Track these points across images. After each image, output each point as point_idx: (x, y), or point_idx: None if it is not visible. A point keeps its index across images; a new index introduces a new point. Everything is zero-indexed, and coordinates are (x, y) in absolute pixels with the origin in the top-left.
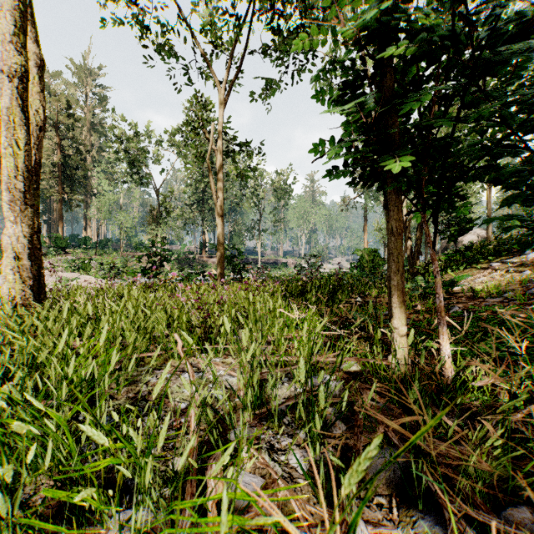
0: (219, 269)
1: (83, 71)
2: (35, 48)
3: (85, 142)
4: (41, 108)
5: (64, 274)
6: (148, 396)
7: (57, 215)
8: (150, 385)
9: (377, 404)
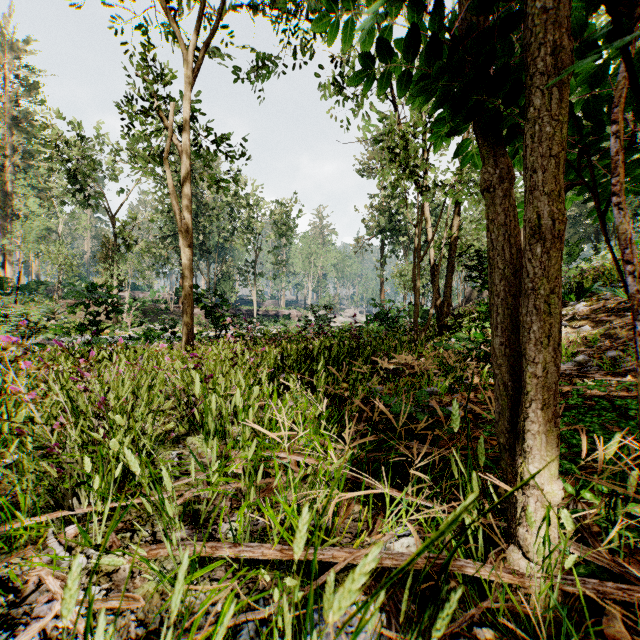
0: (186, 325)
1: None
2: None
3: (4, 143)
4: None
5: None
6: None
7: None
8: None
9: None
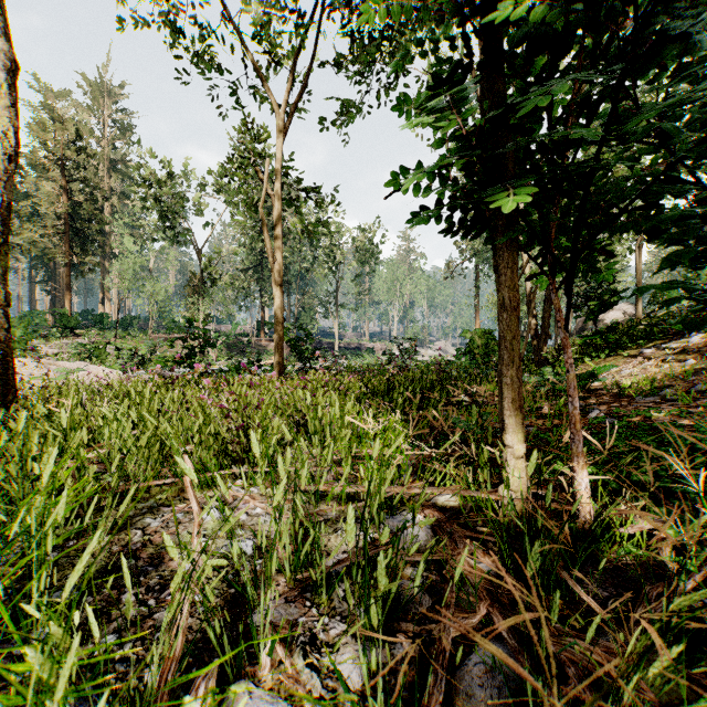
0: (277, 358)
1: (99, 90)
2: (3, 44)
3: (102, 185)
4: (12, 130)
5: (66, 364)
6: (140, 551)
7: (63, 284)
8: (149, 531)
9: (480, 563)
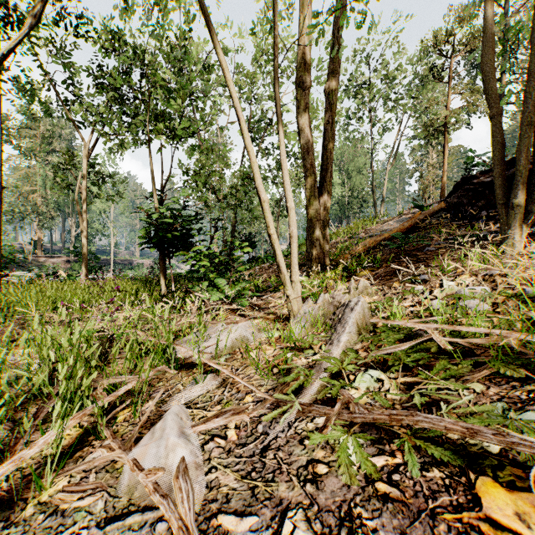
0: (84, 271)
1: None
2: None
3: None
4: None
5: None
6: None
7: None
8: None
9: None
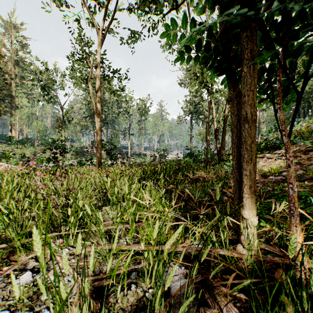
0: (98, 158)
1: (9, 25)
2: None
3: (11, 72)
4: None
5: None
6: None
7: None
8: None
9: None
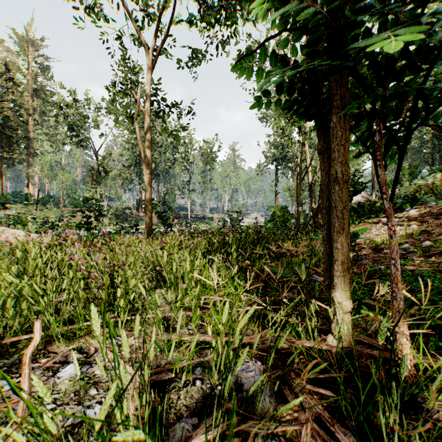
0: (147, 224)
1: (25, 41)
2: None
3: (28, 106)
4: None
5: None
6: None
7: None
8: None
9: (328, 430)
